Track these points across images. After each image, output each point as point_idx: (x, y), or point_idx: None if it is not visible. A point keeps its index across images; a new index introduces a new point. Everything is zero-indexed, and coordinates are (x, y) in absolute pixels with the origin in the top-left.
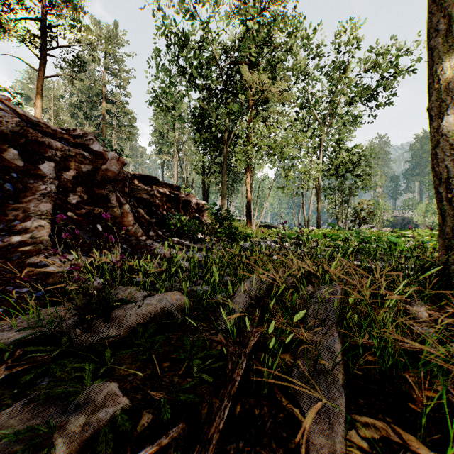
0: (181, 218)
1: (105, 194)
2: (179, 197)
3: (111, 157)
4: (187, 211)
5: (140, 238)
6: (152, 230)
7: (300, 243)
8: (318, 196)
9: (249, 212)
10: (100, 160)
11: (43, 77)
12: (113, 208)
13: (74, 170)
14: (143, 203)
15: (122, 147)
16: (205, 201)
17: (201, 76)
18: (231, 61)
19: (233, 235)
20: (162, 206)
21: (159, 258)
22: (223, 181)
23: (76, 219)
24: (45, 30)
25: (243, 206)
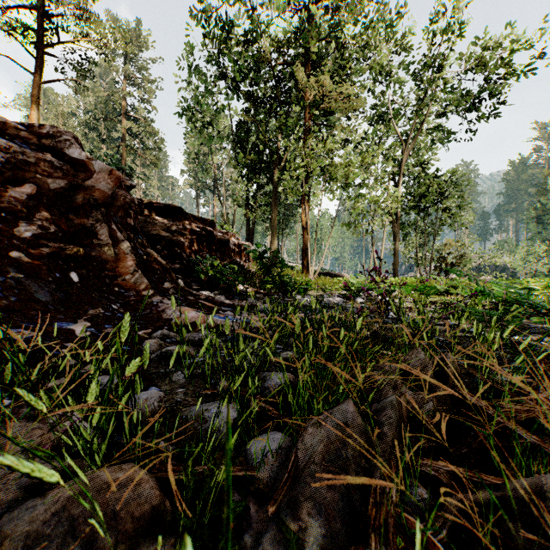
0: (214, 263)
1: (89, 224)
2: (212, 235)
3: (98, 169)
4: (224, 254)
5: (142, 293)
6: (169, 281)
7: (386, 300)
8: (394, 236)
9: (305, 256)
10: (81, 173)
11: (40, 82)
12: (101, 247)
13: (33, 185)
14: (162, 243)
15: (147, 176)
16: (249, 242)
17: (244, 82)
18: (283, 61)
19: (285, 286)
20: (189, 246)
21: (168, 326)
22: (272, 217)
23: (28, 263)
24: (42, 21)
25: (297, 249)
